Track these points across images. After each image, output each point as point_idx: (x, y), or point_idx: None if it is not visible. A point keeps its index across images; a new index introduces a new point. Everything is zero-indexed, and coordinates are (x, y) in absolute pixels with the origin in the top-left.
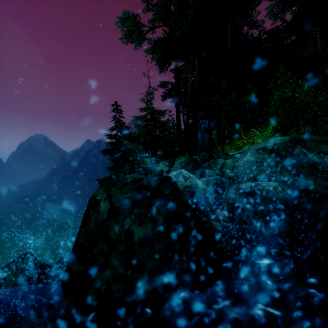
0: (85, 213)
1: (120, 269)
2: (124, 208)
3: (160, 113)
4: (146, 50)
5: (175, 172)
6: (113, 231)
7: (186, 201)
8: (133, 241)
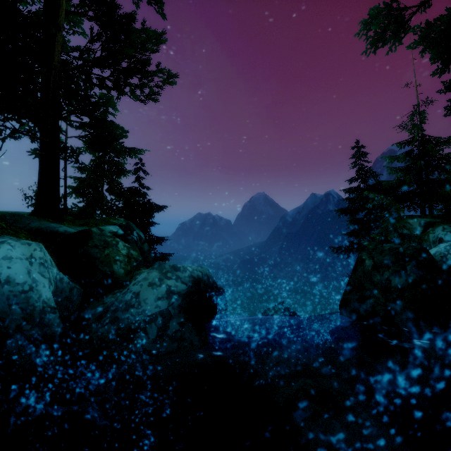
0: (354, 266)
1: (381, 299)
2: (384, 265)
3: (440, 142)
4: (410, 45)
5: (446, 244)
6: (376, 278)
7: (439, 267)
8: (390, 286)
